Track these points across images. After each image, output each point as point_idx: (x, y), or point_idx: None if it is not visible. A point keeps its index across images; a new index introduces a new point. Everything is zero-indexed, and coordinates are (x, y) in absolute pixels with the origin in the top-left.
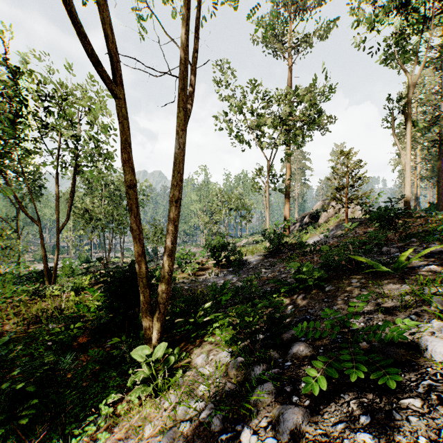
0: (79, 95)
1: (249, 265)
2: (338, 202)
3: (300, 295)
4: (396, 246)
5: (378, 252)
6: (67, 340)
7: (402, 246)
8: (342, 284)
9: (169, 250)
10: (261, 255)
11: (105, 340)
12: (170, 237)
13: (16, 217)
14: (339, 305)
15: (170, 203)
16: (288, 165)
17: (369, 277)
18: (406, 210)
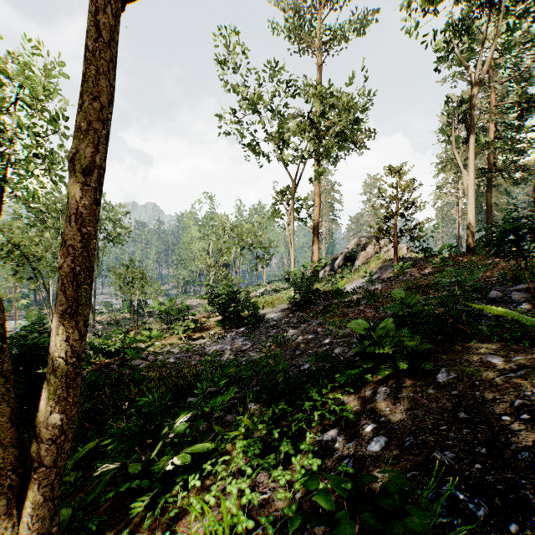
0: (4, 61)
1: (268, 322)
2: (379, 239)
3: (381, 390)
4: (521, 287)
5: (481, 300)
6: None
7: (519, 289)
8: (474, 368)
9: (66, 299)
10: (284, 308)
11: None
12: (68, 264)
13: None
14: (532, 446)
15: (69, 177)
16: (318, 191)
17: (527, 351)
18: (469, 245)
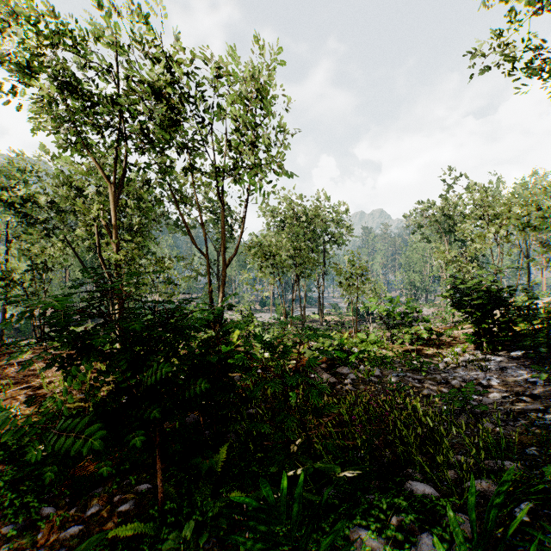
0: None
1: None
2: None
3: None
4: None
5: None
6: (42, 461)
7: None
8: None
9: None
10: None
11: (142, 481)
12: None
13: (217, 261)
14: None
15: None
16: None
17: None
18: None
